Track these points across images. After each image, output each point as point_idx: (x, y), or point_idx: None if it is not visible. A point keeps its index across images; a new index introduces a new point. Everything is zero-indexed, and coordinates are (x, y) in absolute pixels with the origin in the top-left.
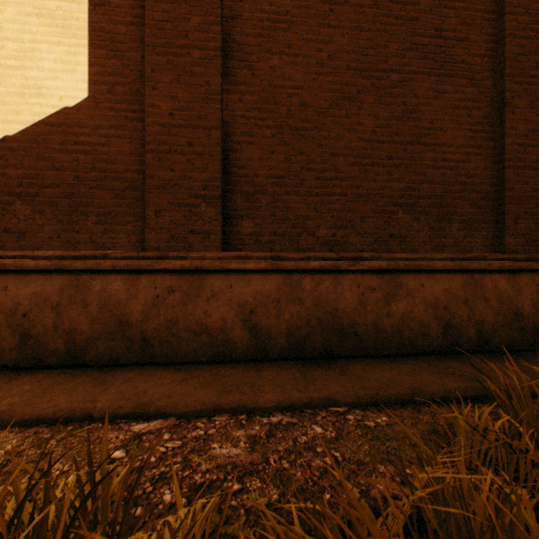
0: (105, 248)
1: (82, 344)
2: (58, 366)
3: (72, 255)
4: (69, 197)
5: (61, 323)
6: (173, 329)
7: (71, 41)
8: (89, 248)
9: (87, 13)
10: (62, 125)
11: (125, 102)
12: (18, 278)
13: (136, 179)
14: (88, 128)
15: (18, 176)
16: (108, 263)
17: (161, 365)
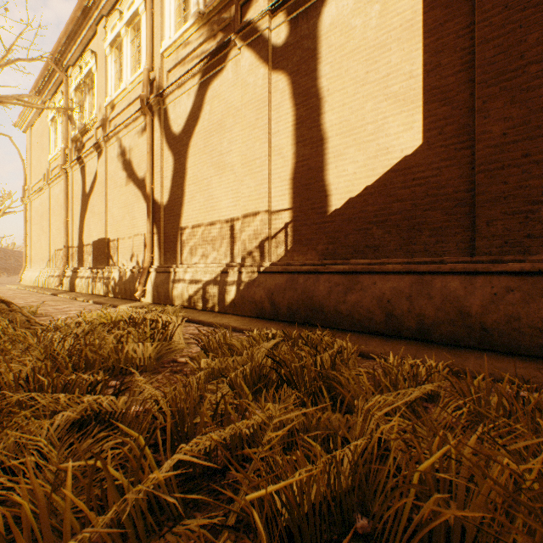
0: (435, 255)
1: (427, 326)
2: (410, 338)
3: (414, 261)
4: (407, 220)
5: (412, 309)
6: (513, 324)
7: (408, 108)
8: (422, 256)
9: (420, 81)
10: (402, 169)
11: (453, 137)
12: (381, 277)
13: (463, 197)
14: (422, 166)
15: (373, 210)
16: (445, 266)
17: (499, 353)
